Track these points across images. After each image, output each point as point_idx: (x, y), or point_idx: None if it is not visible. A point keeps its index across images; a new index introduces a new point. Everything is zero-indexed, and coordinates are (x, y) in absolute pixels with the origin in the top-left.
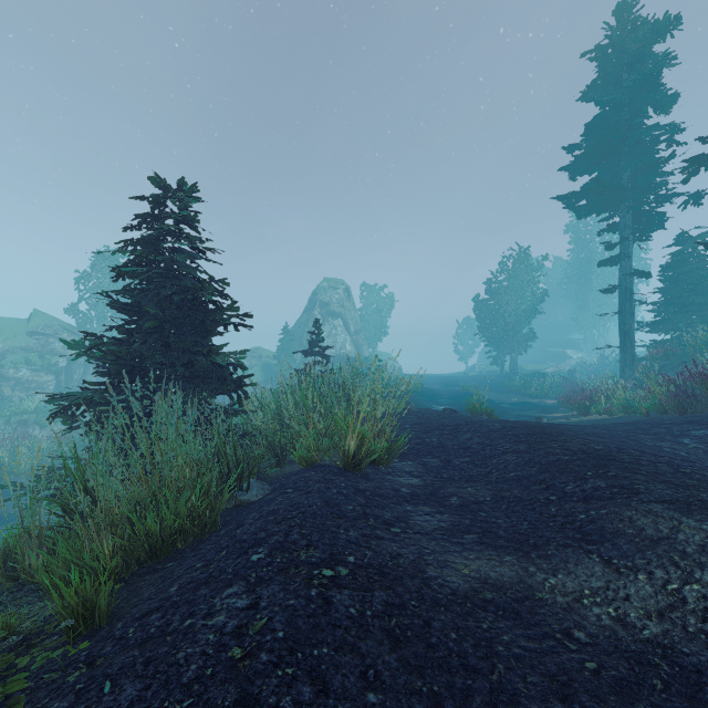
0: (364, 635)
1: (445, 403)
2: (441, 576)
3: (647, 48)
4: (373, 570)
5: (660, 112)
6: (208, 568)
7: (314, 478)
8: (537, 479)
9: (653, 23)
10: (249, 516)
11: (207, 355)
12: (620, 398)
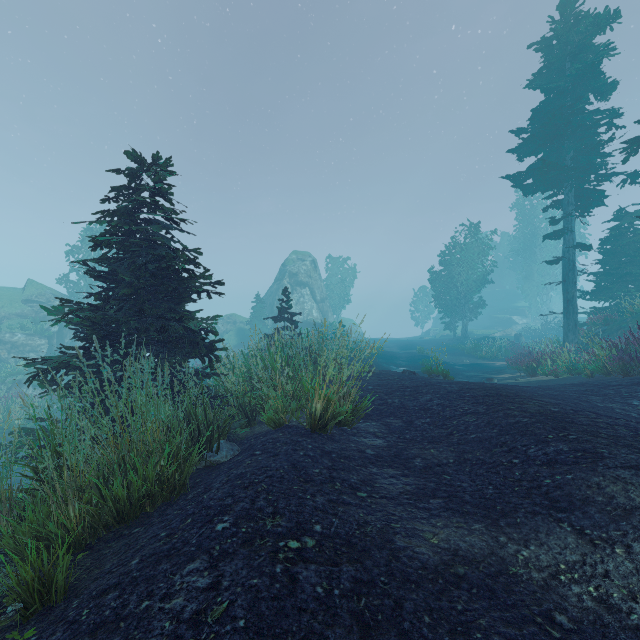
0: (332, 620)
1: (403, 364)
2: (410, 547)
3: (589, 39)
4: (340, 540)
5: (601, 98)
6: (172, 537)
7: (282, 439)
8: (498, 441)
9: (594, 17)
10: (217, 479)
11: (180, 321)
12: (565, 361)
